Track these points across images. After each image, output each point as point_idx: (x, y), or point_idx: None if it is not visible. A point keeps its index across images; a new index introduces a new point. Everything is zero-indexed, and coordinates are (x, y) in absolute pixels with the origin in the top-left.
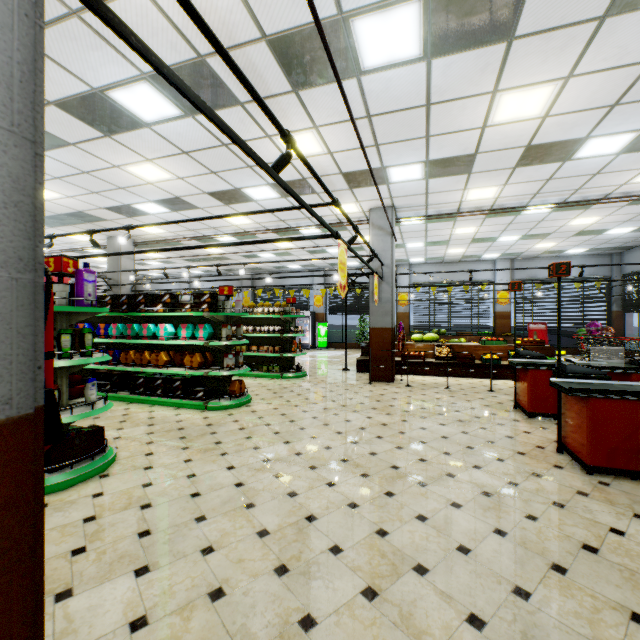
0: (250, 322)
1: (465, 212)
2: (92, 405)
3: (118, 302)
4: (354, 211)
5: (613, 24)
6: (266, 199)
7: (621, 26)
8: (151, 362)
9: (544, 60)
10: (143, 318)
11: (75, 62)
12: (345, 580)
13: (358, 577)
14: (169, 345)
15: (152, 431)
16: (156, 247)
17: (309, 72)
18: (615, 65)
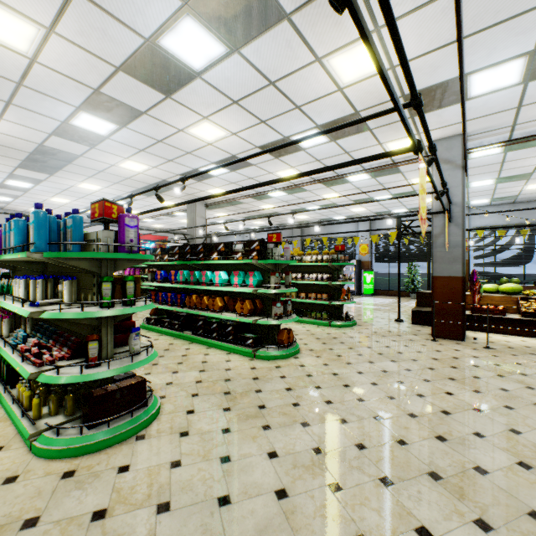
0: (299, 270)
1: None
2: (131, 358)
3: (183, 252)
4: None
5: None
6: (314, 146)
7: None
8: (208, 306)
9: None
10: (203, 266)
11: (124, 8)
12: None
13: None
14: (224, 291)
15: (201, 379)
16: (222, 207)
17: None
18: None
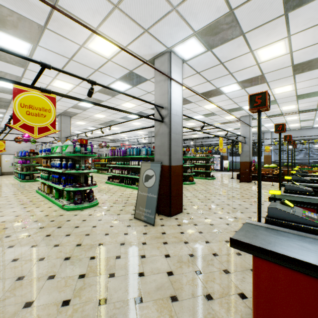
0: (194, 159)
1: (284, 114)
2: None
3: None
4: (234, 117)
5: (298, 75)
6: (200, 118)
7: (302, 75)
8: None
9: (282, 83)
10: None
11: None
12: (213, 204)
13: (216, 204)
14: None
15: None
16: None
17: (210, 95)
18: (310, 79)
